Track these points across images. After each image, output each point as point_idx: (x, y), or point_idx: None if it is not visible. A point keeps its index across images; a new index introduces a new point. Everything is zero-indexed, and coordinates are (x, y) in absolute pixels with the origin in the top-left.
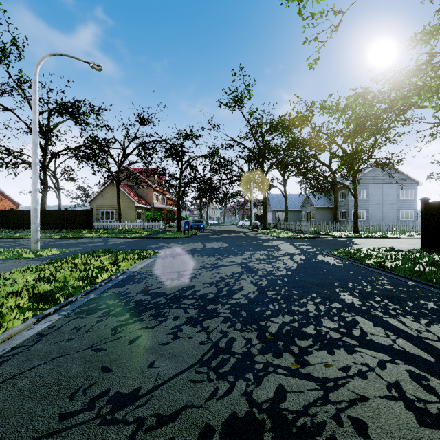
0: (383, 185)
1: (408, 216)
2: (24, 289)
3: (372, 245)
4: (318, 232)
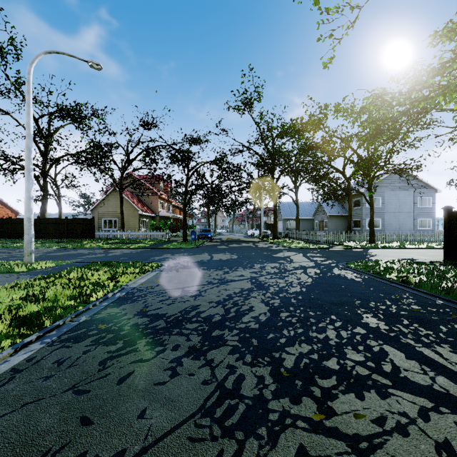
0: (399, 192)
1: (425, 225)
2: (6, 311)
3: (391, 257)
4: (332, 241)
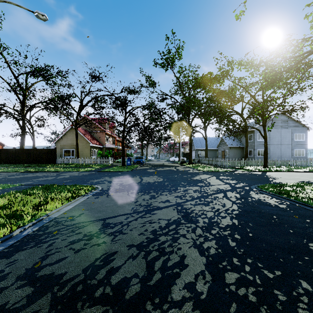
0: (281, 130)
1: (300, 154)
2: None
3: (290, 180)
4: (234, 166)
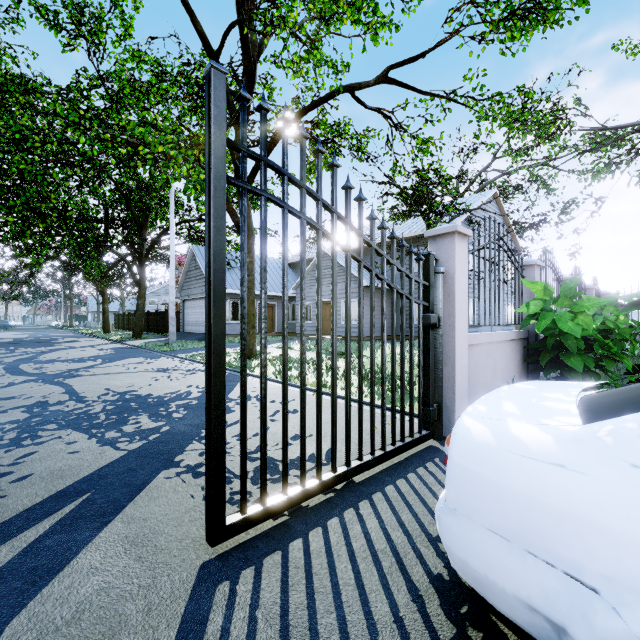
0: None
1: None
2: None
3: None
4: None
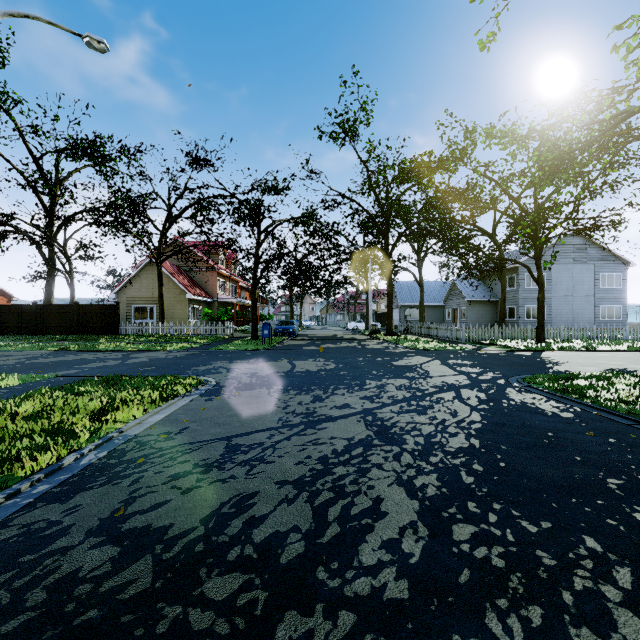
0: (573, 266)
1: (612, 315)
2: None
3: (588, 366)
4: (478, 339)
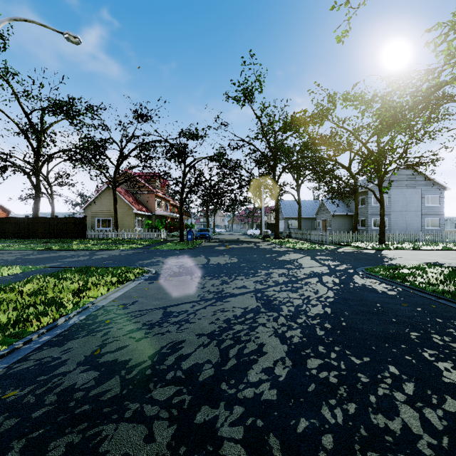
0: (406, 190)
1: (433, 225)
2: None
3: (412, 260)
4: (338, 242)
